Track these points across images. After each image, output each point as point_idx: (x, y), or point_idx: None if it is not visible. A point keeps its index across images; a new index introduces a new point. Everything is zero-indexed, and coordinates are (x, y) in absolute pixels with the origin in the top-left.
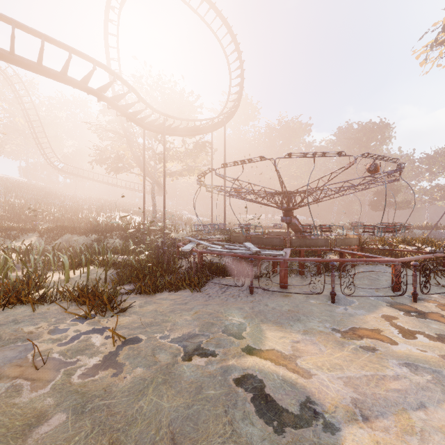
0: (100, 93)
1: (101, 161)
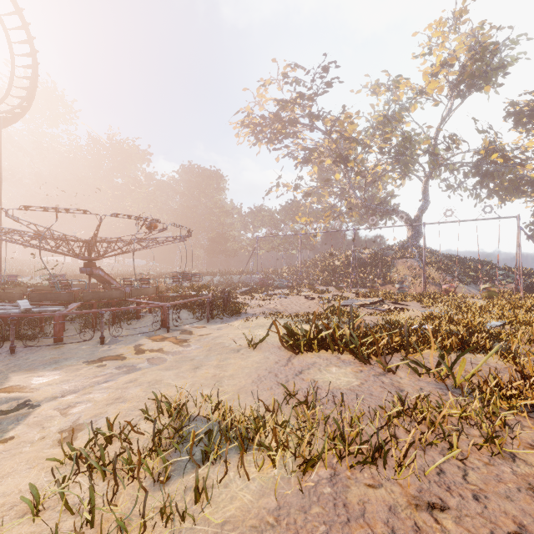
0: None
1: None
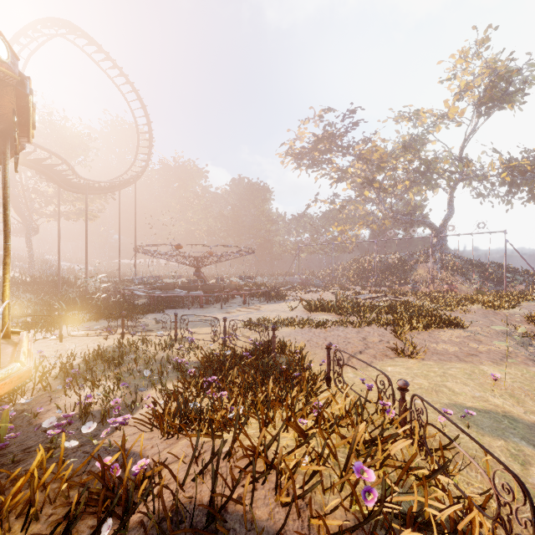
0: (45, 170)
1: None
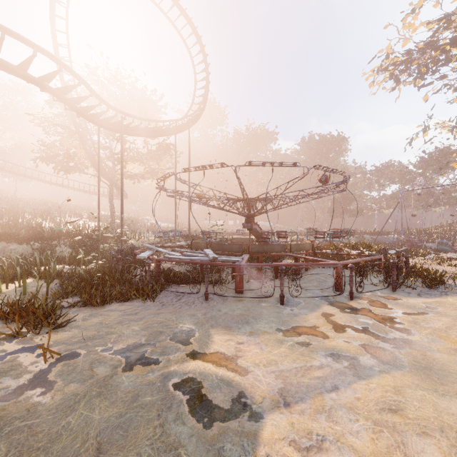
0: (43, 82)
1: (47, 159)
